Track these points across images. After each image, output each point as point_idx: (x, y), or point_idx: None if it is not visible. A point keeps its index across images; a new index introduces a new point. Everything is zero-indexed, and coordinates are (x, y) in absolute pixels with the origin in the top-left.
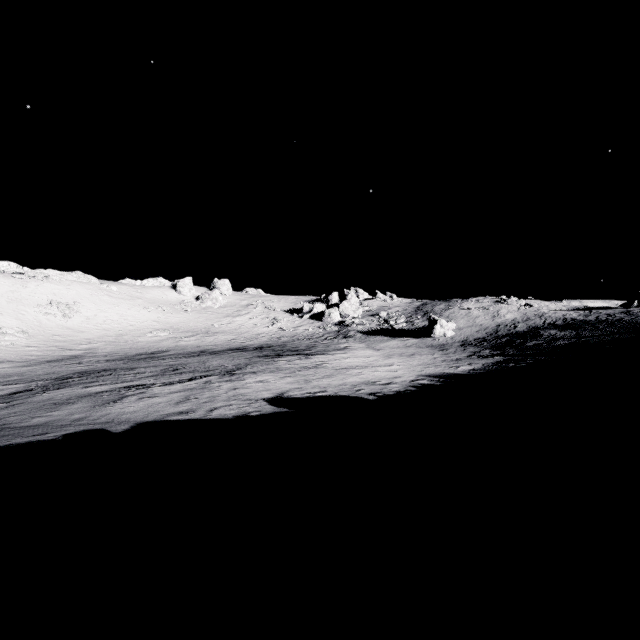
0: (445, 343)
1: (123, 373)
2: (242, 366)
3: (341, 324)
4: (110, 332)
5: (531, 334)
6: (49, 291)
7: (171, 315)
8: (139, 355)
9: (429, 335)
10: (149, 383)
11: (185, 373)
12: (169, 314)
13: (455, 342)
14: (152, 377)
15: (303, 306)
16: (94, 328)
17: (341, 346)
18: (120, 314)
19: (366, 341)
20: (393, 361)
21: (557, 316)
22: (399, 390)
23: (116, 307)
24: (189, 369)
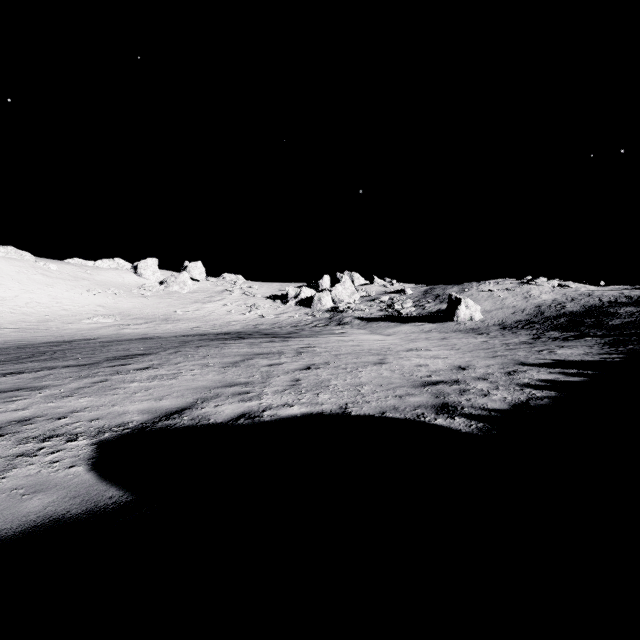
0: (476, 327)
1: None
2: (157, 350)
3: (334, 310)
4: (31, 317)
5: (598, 313)
6: None
7: (123, 299)
8: (45, 343)
9: (450, 318)
10: None
11: (28, 362)
12: (121, 298)
13: (489, 326)
14: None
15: (288, 290)
16: (8, 311)
17: (336, 332)
18: (53, 296)
19: (367, 327)
20: (424, 345)
21: (613, 294)
22: (514, 396)
23: (49, 288)
24: (53, 356)
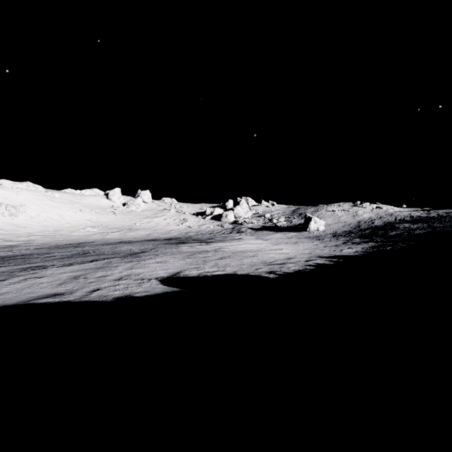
0: (319, 235)
1: (35, 257)
2: (147, 250)
3: (235, 223)
4: (49, 228)
5: (389, 227)
6: (0, 195)
7: (102, 216)
8: (67, 245)
9: (305, 229)
10: (49, 264)
11: (91, 256)
12: (100, 215)
13: (327, 234)
14: (57, 259)
15: (206, 210)
16: (36, 225)
17: (236, 238)
18: (59, 214)
19: (255, 235)
20: (282, 247)
21: (404, 214)
22: (298, 269)
23: (57, 209)
24: (97, 253)
